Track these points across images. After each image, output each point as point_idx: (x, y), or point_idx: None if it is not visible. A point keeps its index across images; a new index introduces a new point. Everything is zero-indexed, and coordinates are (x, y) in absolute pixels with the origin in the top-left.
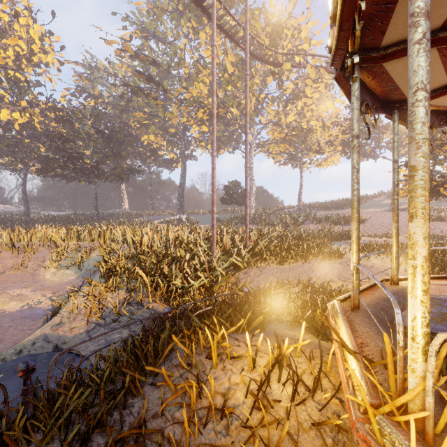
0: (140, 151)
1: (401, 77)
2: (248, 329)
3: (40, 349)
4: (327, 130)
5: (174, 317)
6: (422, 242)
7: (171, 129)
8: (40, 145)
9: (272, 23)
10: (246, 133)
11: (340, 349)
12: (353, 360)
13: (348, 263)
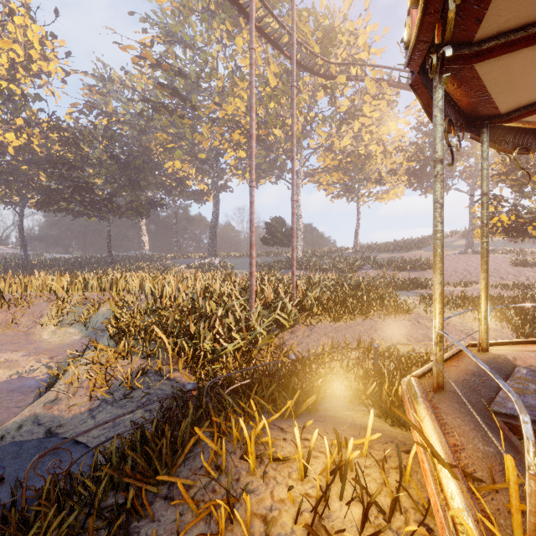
0: (163, 181)
1: (497, 83)
2: (296, 411)
3: (28, 435)
4: (390, 156)
5: (202, 392)
6: None
7: (201, 154)
8: (41, 173)
9: (323, 26)
10: (292, 158)
11: (427, 456)
12: (449, 479)
13: (418, 320)
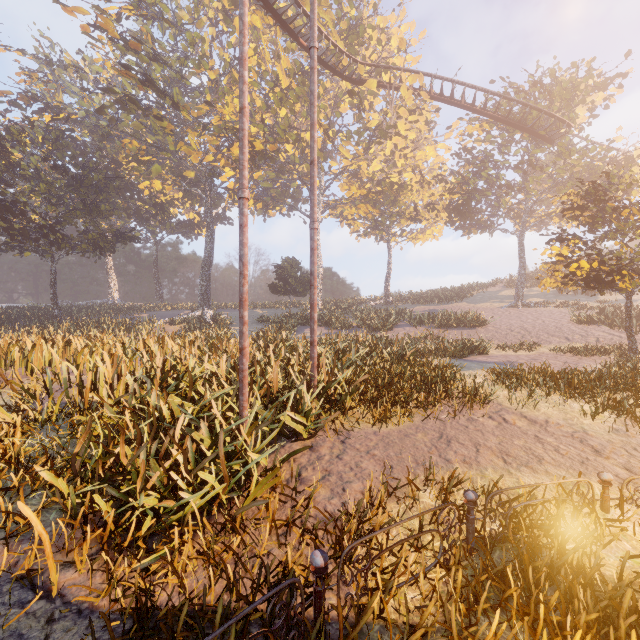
0: (137, 207)
1: None
2: None
3: None
4: (428, 187)
5: None
6: None
7: (188, 172)
8: None
9: (348, 18)
10: (312, 161)
11: None
12: None
13: (503, 415)
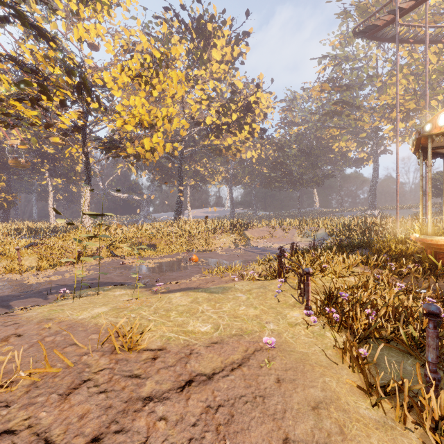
0: (330, 158)
1: None
2: None
3: None
4: None
5: None
6: (420, 208)
7: (362, 134)
8: (264, 168)
9: None
10: None
11: None
12: None
13: None
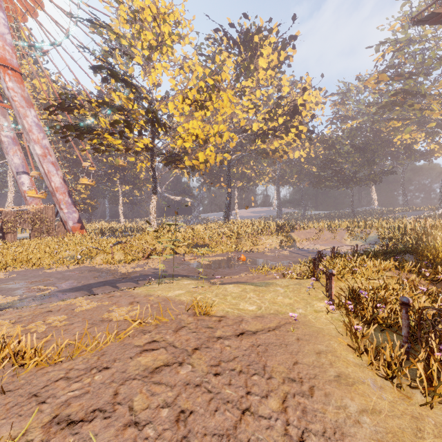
0: (391, 151)
1: None
2: None
3: None
4: None
5: None
6: None
7: (430, 124)
8: (313, 167)
9: None
10: None
11: None
12: None
13: None
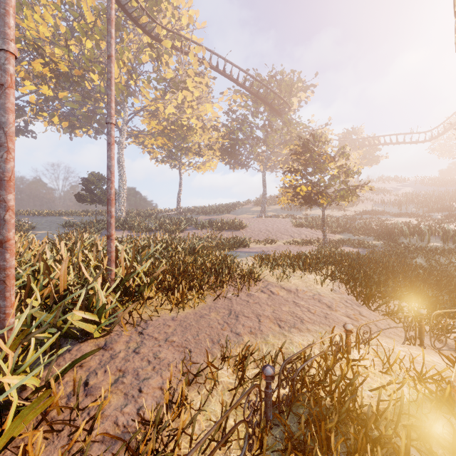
0: None
1: None
2: None
3: None
4: (207, 132)
5: None
6: None
7: None
8: None
9: None
10: (108, 56)
11: None
12: None
13: (270, 288)
